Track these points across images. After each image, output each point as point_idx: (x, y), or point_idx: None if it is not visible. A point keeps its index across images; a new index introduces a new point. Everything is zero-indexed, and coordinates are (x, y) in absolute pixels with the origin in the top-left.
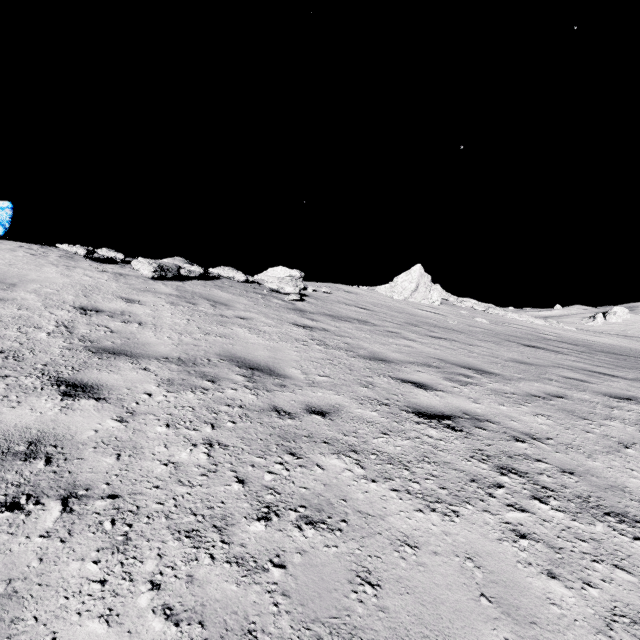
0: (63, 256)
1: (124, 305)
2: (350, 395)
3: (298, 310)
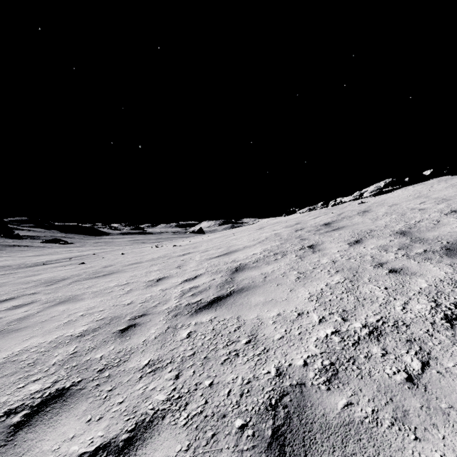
0: None
1: None
2: (456, 276)
3: None
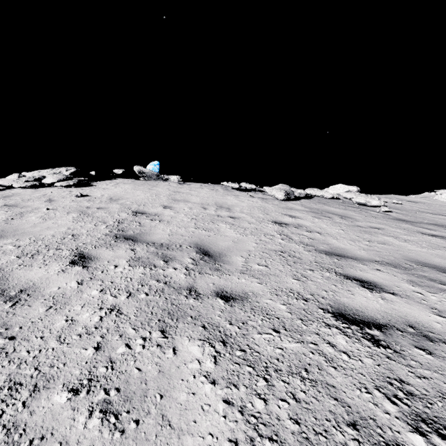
0: (223, 189)
1: (292, 219)
2: None
3: (401, 220)
